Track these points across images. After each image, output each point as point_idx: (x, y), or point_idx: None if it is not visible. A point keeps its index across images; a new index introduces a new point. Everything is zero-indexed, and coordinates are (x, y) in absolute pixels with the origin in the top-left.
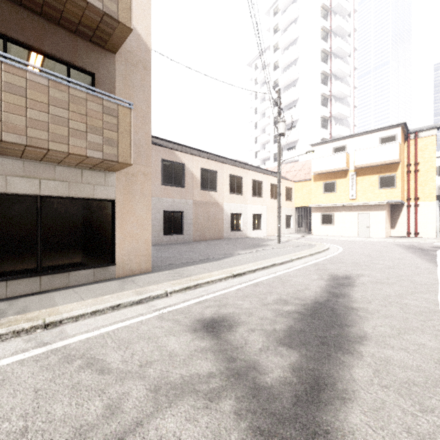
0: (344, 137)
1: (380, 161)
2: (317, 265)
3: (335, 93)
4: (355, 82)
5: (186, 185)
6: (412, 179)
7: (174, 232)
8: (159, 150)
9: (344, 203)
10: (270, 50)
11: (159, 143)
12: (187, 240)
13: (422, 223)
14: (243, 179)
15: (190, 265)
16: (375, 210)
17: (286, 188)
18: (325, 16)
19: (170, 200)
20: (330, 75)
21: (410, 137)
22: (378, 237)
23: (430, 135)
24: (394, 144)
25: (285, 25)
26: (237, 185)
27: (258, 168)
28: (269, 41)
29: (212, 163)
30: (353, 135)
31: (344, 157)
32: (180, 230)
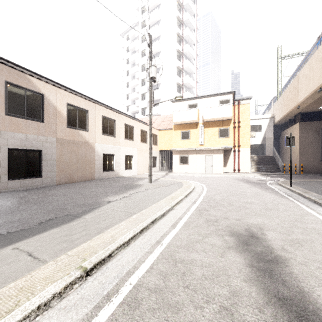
0: (196, 98)
1: (220, 117)
2: (201, 211)
3: (185, 68)
4: (197, 65)
5: (47, 119)
6: (236, 133)
7: (28, 174)
8: (1, 68)
9: (196, 148)
10: (139, 25)
11: (6, 63)
12: (48, 183)
13: (242, 162)
14: (116, 122)
15: (5, 244)
16: (216, 153)
17: (152, 134)
18: (179, 10)
19: (20, 135)
20: (182, 54)
21: (235, 103)
22: (218, 173)
23: (246, 103)
24: (229, 105)
25: (151, 8)
26: (110, 127)
27: (129, 116)
28: (138, 18)
29: (82, 100)
30: (202, 96)
31: (196, 112)
32: (38, 172)
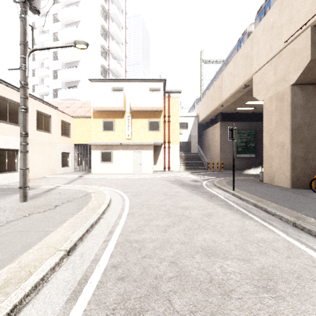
0: (122, 80)
1: (150, 106)
2: None
3: (112, 51)
4: (126, 52)
5: None
6: (167, 127)
7: None
8: None
9: (122, 142)
10: None
11: None
12: None
13: (172, 160)
14: None
15: None
16: (145, 149)
17: (62, 121)
18: None
19: None
20: (108, 33)
21: (166, 95)
22: (148, 172)
23: (176, 97)
24: (160, 94)
25: None
26: None
27: None
28: None
29: None
30: (129, 79)
31: (122, 97)
32: None
